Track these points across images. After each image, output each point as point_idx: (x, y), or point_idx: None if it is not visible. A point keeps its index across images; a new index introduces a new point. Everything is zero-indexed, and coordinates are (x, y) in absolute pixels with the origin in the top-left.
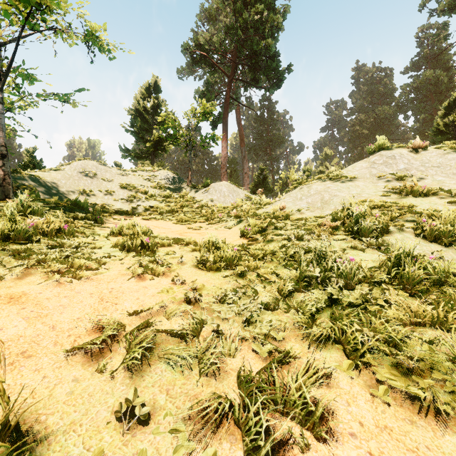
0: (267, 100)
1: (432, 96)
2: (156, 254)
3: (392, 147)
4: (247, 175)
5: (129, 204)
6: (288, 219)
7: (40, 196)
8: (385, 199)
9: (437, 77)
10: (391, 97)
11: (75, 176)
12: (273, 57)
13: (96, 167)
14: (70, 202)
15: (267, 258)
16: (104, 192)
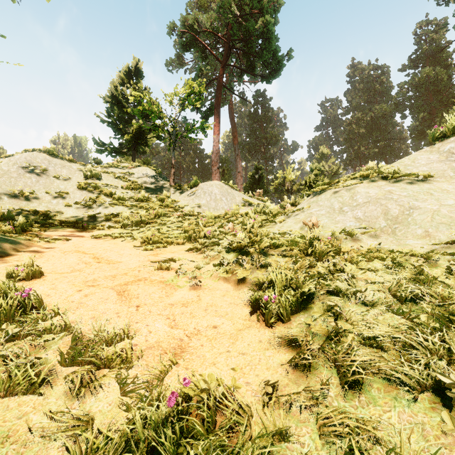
0: (261, 96)
1: (430, 94)
2: None
3: None
4: (241, 174)
5: (86, 210)
6: (339, 256)
7: None
8: None
9: (437, 74)
10: (388, 96)
11: (12, 172)
12: (273, 39)
13: (49, 161)
14: None
15: None
16: (53, 194)
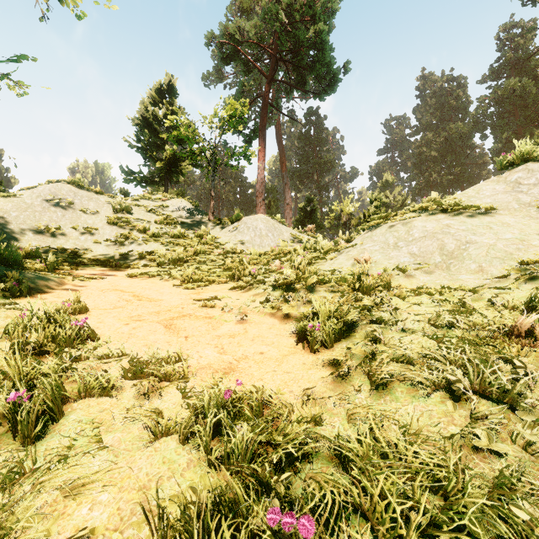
0: (314, 114)
1: (516, 111)
2: (33, 451)
3: None
4: (290, 207)
5: (117, 248)
6: (389, 291)
7: None
8: None
9: (524, 86)
10: (465, 113)
11: (36, 206)
12: (326, 49)
13: (74, 193)
14: None
15: None
16: (81, 230)
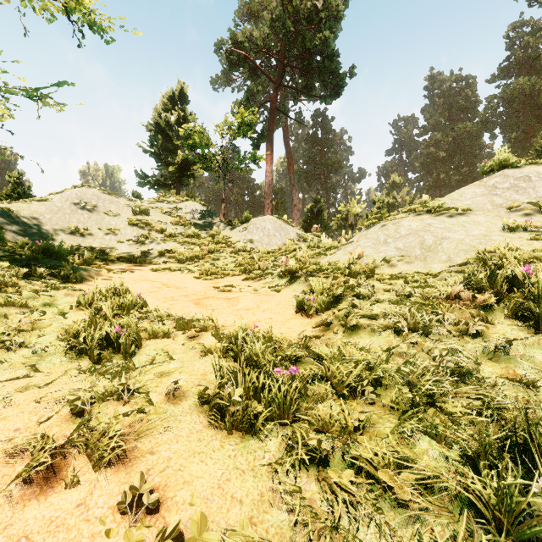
0: (321, 116)
1: (525, 110)
2: (132, 360)
3: (518, 164)
4: (297, 208)
5: (138, 246)
6: (373, 277)
7: (7, 237)
8: (540, 244)
9: (533, 86)
10: (474, 112)
11: (66, 209)
12: (332, 56)
13: (98, 197)
14: (36, 248)
15: (367, 393)
16: (105, 231)
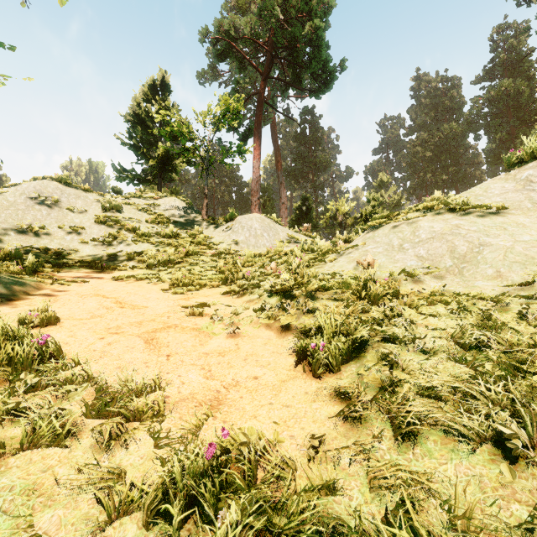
0: (309, 113)
1: (509, 111)
2: None
3: None
4: (285, 206)
5: (105, 248)
6: (398, 300)
7: None
8: None
9: (517, 87)
10: (459, 113)
11: (20, 204)
12: (323, 46)
13: (61, 191)
14: None
15: None
16: (67, 230)
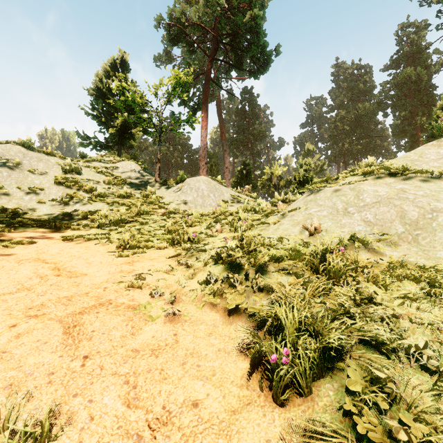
0: (248, 93)
1: (411, 94)
2: None
3: None
4: (228, 170)
5: (61, 208)
6: (357, 273)
7: None
8: None
9: (418, 74)
10: (371, 95)
11: None
12: (261, 33)
13: (23, 154)
14: None
15: None
16: (26, 190)
